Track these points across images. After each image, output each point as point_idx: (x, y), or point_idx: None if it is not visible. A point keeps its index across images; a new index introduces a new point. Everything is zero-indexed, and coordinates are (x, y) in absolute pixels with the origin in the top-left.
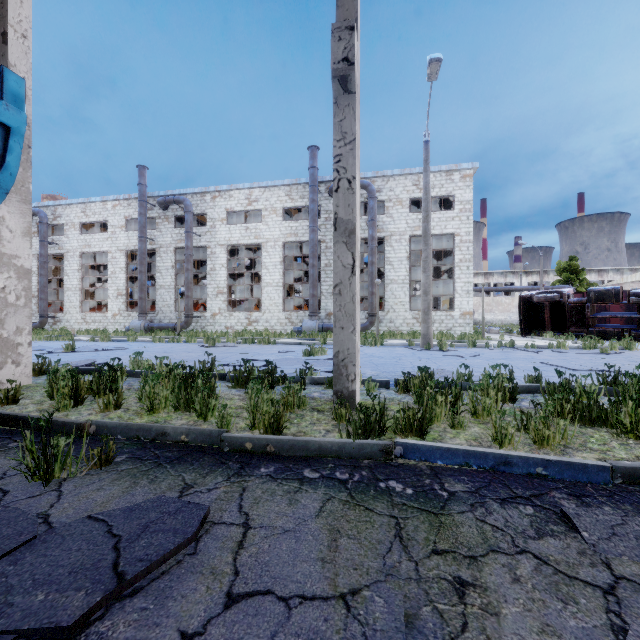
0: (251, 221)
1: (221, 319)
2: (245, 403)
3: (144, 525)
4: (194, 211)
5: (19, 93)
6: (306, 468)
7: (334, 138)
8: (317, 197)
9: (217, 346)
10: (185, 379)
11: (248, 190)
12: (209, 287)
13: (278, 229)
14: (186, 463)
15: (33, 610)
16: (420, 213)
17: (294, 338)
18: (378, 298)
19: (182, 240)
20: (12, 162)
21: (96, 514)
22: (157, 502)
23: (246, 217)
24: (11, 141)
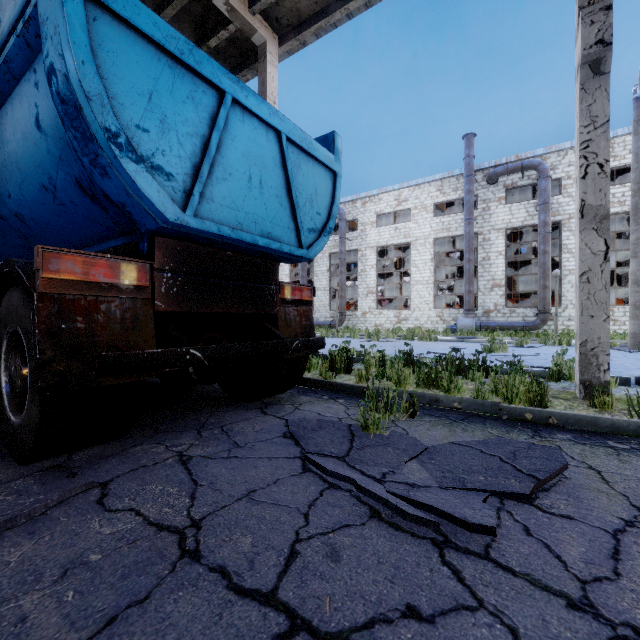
0: (396, 221)
1: (371, 317)
2: (472, 386)
3: (510, 452)
4: (346, 218)
5: (339, 148)
6: (607, 440)
7: (580, 125)
8: (473, 187)
9: (382, 341)
10: (406, 363)
11: (397, 191)
12: (360, 287)
13: (428, 226)
14: (477, 423)
15: (486, 483)
16: (614, 186)
17: (451, 336)
18: (556, 292)
19: (335, 246)
20: (337, 197)
21: (456, 442)
22: (501, 440)
23: (392, 218)
24: (337, 182)
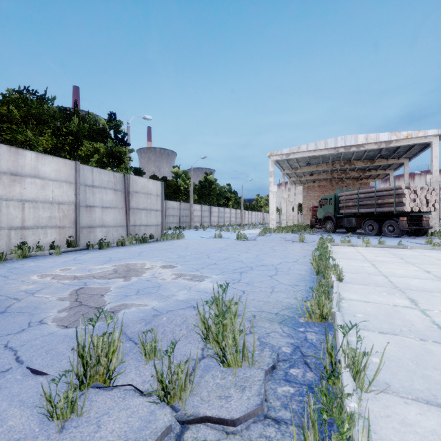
0: None
1: None
2: None
3: None
4: None
5: None
6: None
7: None
8: None
9: None
10: None
11: None
12: None
13: None
14: None
15: None
16: None
17: None
18: None
19: None
20: None
21: None
22: None
23: None
24: None
